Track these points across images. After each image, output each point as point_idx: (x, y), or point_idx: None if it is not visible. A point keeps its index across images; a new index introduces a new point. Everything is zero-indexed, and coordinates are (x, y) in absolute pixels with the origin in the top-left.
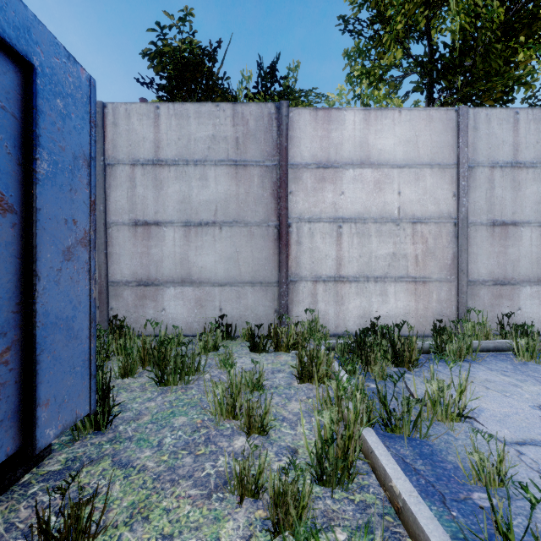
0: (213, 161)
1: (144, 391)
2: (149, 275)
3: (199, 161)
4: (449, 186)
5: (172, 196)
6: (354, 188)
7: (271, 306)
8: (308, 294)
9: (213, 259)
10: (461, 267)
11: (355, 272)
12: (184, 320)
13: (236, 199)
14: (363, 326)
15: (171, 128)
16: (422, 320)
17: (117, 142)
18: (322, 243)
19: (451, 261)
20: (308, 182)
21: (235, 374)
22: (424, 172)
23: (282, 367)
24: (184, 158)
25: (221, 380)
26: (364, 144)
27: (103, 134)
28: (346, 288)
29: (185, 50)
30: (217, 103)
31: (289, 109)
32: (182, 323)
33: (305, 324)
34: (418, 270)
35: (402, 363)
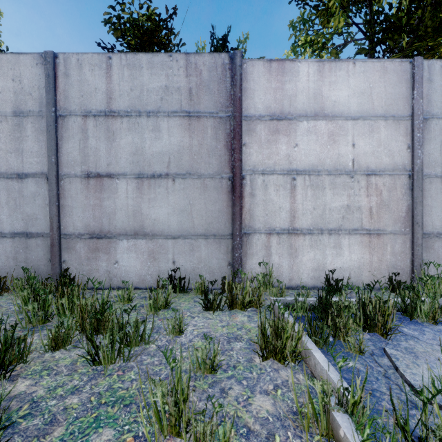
0: (166, 113)
1: (72, 374)
2: (101, 227)
3: (151, 112)
4: (403, 138)
5: (124, 148)
6: (308, 140)
7: (225, 259)
8: (261, 247)
9: (166, 211)
10: (416, 219)
11: (309, 225)
12: (137, 273)
13: (189, 150)
14: (317, 279)
15: (123, 78)
16: (376, 273)
17: (69, 93)
18: (276, 196)
19: (406, 213)
20: (262, 134)
21: (180, 373)
22: (379, 123)
23: (239, 332)
24: (137, 109)
25: (160, 381)
26: (318, 95)
27: (54, 85)
28: (299, 241)
29: (143, 15)
30: (170, 53)
31: (243, 60)
32: (135, 276)
33: (261, 280)
34: (372, 222)
35: (374, 328)
